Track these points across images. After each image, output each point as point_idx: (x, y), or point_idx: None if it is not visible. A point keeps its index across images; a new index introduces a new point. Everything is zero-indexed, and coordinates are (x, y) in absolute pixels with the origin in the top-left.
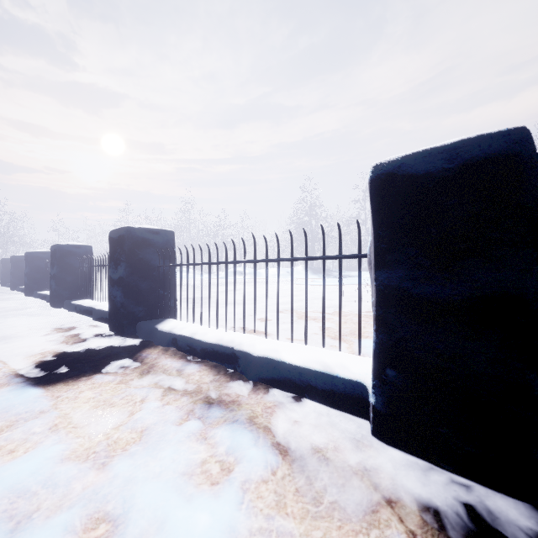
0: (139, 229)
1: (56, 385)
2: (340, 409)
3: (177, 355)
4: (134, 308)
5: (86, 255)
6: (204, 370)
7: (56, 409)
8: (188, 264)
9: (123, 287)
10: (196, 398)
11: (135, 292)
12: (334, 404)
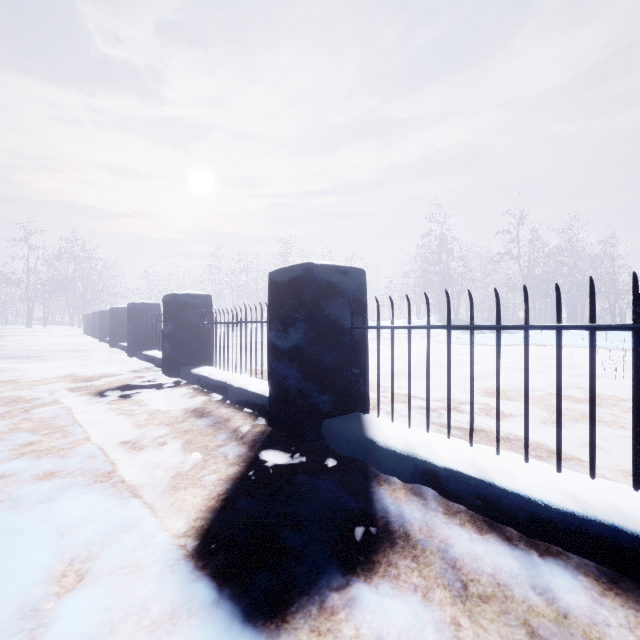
0: (323, 266)
1: (292, 631)
2: None
3: (458, 515)
4: (317, 398)
5: (205, 308)
6: (601, 596)
7: None
8: (432, 326)
9: (303, 364)
10: None
11: (319, 372)
12: None
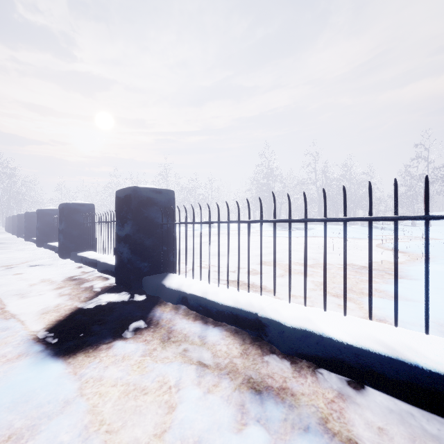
0: (144, 188)
1: (77, 357)
2: (423, 408)
3: (190, 315)
4: (139, 264)
5: (89, 212)
6: (227, 337)
7: (82, 398)
8: (194, 222)
9: (130, 244)
10: (237, 383)
11: (141, 249)
12: (413, 400)
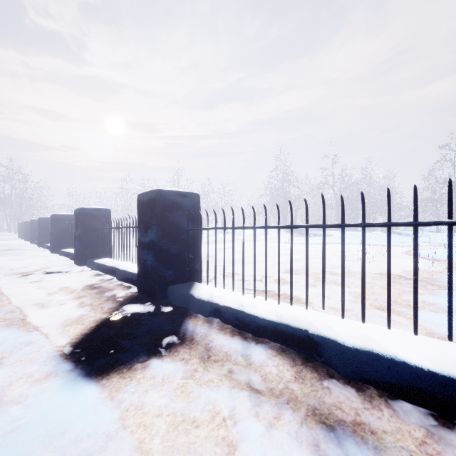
0: (169, 191)
1: (110, 378)
2: None
3: (226, 330)
4: (164, 273)
5: (105, 218)
6: (273, 356)
7: (125, 432)
8: (226, 228)
9: (155, 251)
10: (301, 415)
11: (166, 256)
12: None
